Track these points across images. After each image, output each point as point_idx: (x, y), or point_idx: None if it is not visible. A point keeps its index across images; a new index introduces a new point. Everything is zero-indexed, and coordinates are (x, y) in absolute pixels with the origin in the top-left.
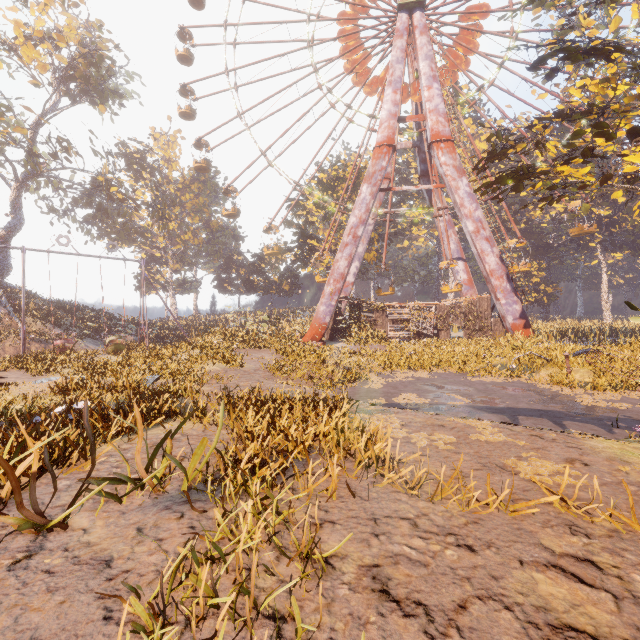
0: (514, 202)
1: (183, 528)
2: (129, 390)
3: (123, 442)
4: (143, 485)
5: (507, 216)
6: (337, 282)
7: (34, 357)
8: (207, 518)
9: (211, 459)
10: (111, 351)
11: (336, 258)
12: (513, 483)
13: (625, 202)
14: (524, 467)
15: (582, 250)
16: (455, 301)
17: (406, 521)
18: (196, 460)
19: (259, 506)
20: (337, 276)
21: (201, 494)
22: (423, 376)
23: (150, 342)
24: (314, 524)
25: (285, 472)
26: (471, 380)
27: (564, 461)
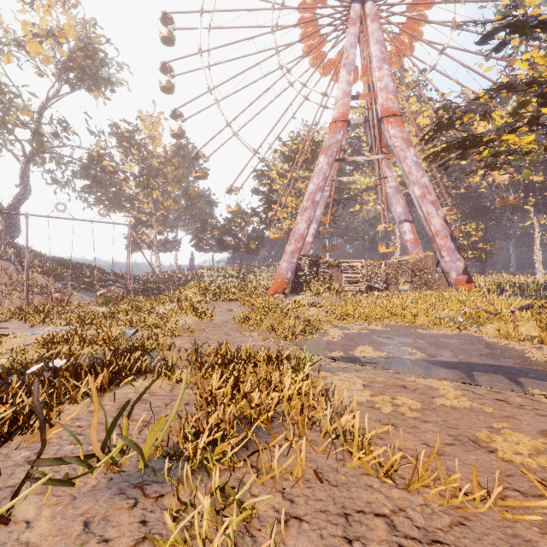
0: (455, 170)
1: (134, 523)
2: (108, 343)
3: (92, 402)
4: (100, 461)
5: (448, 182)
6: (298, 242)
7: (35, 308)
8: (161, 508)
9: (174, 425)
10: (101, 303)
11: (297, 221)
12: (501, 474)
13: None
14: (500, 443)
15: (516, 212)
16: (403, 258)
17: (382, 519)
18: (154, 437)
19: (218, 496)
20: (298, 237)
21: (159, 473)
22: (377, 328)
23: (136, 294)
24: (278, 521)
25: (248, 444)
26: (422, 332)
27: (540, 434)
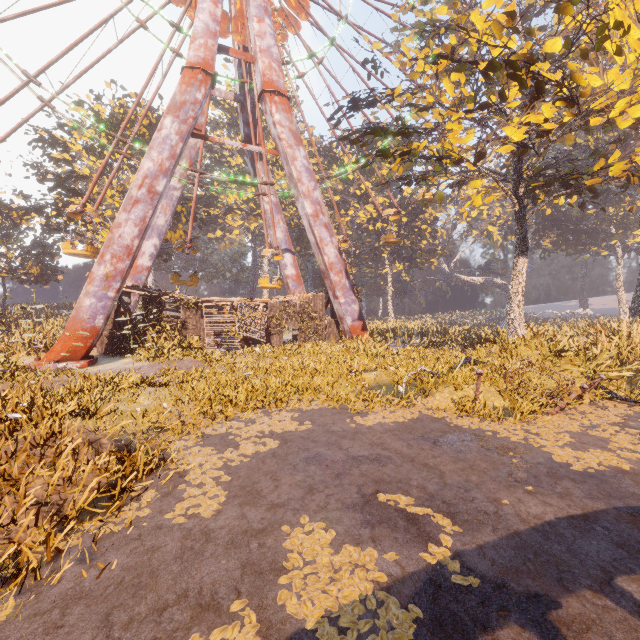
0: (329, 205)
1: None
2: None
3: None
4: None
5: None
6: (119, 259)
7: None
8: None
9: None
10: None
11: (117, 220)
12: None
13: (408, 222)
14: None
15: (376, 259)
16: (289, 298)
17: None
18: None
19: None
20: (119, 250)
21: None
22: (289, 427)
23: None
24: None
25: None
26: (367, 425)
27: None
